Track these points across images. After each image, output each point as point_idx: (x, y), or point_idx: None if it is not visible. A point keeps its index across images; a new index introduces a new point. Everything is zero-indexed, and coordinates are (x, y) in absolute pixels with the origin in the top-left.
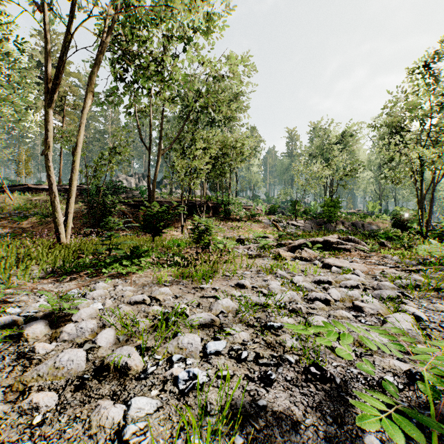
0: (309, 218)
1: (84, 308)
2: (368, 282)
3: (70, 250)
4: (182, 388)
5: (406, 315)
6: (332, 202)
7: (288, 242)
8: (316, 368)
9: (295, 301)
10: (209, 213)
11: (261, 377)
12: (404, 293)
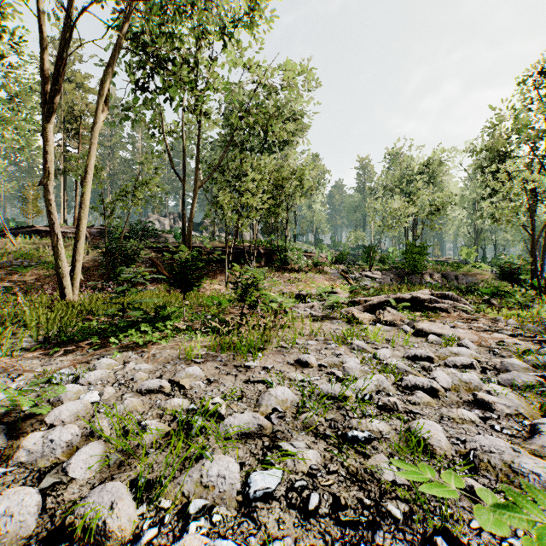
0: (386, 268)
1: (68, 402)
2: (484, 358)
3: (74, 310)
4: None
5: None
6: (417, 247)
7: (364, 299)
8: (448, 541)
9: (384, 390)
10: (261, 261)
11: None
12: (545, 378)
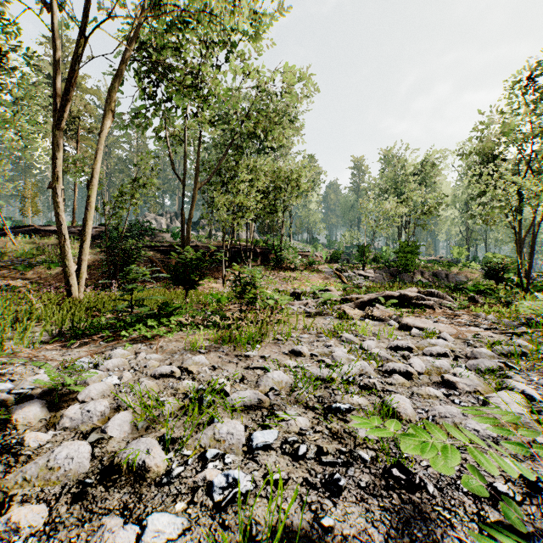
0: (380, 266)
1: (95, 383)
2: (459, 349)
3: (82, 307)
4: (218, 499)
5: (514, 394)
6: (409, 247)
7: (356, 297)
8: (400, 471)
9: (366, 374)
10: (257, 260)
11: (325, 482)
12: (507, 364)
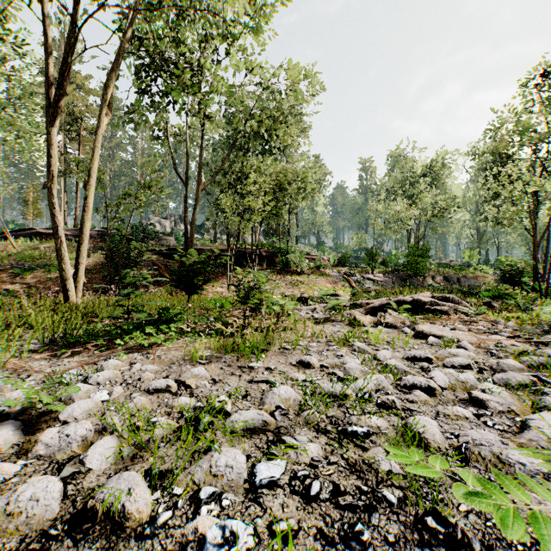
0: (389, 270)
1: (80, 400)
2: (482, 359)
3: (78, 313)
4: None
5: None
6: (419, 250)
7: (366, 302)
8: (437, 520)
9: (384, 389)
10: (263, 264)
11: (344, 534)
12: (539, 378)
